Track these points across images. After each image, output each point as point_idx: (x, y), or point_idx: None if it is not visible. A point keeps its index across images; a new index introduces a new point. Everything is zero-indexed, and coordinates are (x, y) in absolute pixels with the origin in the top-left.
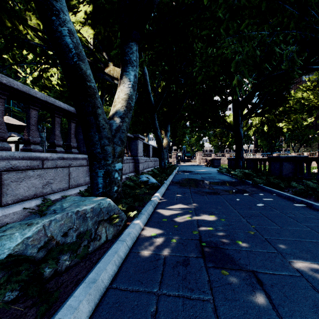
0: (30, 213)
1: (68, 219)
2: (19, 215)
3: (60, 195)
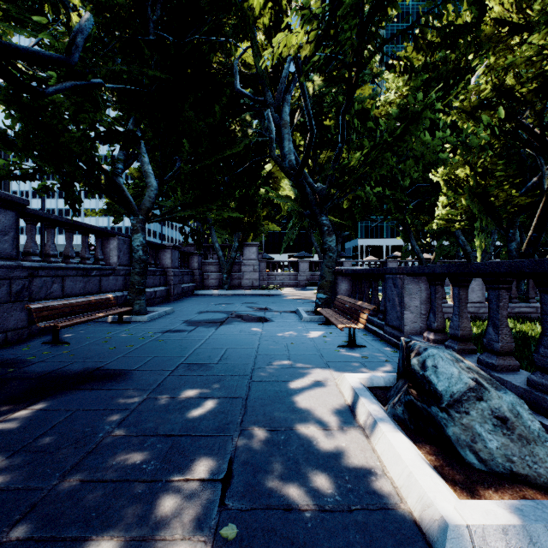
0: None
1: None
2: None
3: None
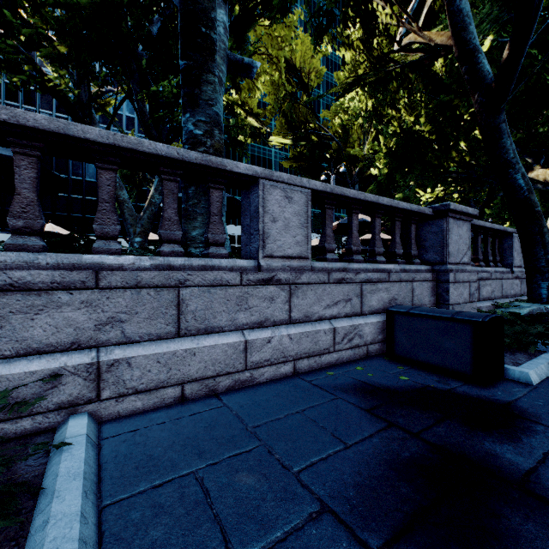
0: (490, 309)
1: (541, 311)
2: (486, 309)
3: (499, 301)
